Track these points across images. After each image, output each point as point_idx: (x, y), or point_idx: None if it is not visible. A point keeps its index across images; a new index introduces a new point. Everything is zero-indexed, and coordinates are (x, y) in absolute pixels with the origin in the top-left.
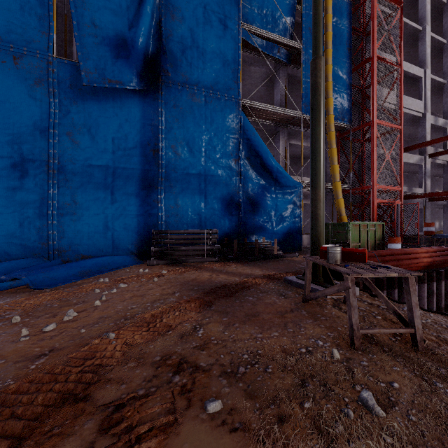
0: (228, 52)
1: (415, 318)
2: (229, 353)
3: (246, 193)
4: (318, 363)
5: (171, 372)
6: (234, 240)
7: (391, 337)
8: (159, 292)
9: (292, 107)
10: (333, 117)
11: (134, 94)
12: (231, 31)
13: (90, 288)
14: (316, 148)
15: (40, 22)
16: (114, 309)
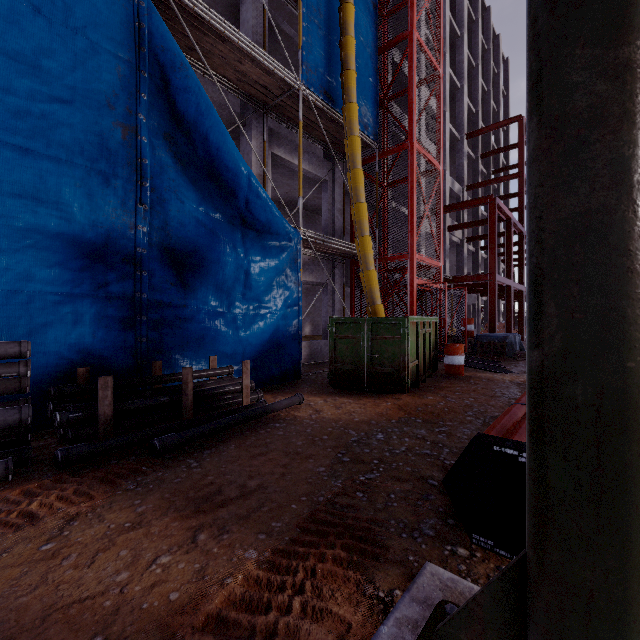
0: None
1: None
2: None
3: (162, 233)
4: None
5: None
6: (102, 378)
7: None
8: None
9: None
10: (357, 110)
11: None
12: None
13: None
14: None
15: None
16: None
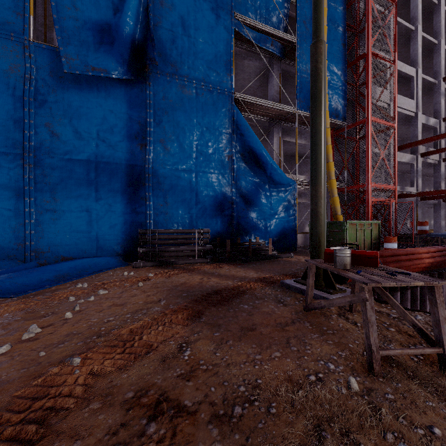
0: (220, 43)
1: (444, 336)
2: (222, 385)
3: (239, 191)
4: (334, 399)
5: (145, 416)
6: (227, 240)
7: (412, 355)
8: (142, 300)
9: (285, 104)
10: (328, 114)
11: (119, 84)
12: (223, 21)
13: (64, 295)
14: (316, 139)
15: (15, 2)
16: (87, 323)
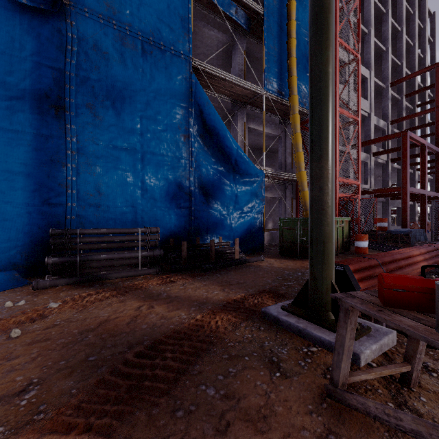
0: None
1: None
2: None
3: (199, 180)
4: None
5: None
6: (183, 242)
7: None
8: None
9: None
10: (297, 99)
11: (20, 13)
12: None
13: None
14: (321, 87)
15: None
16: None
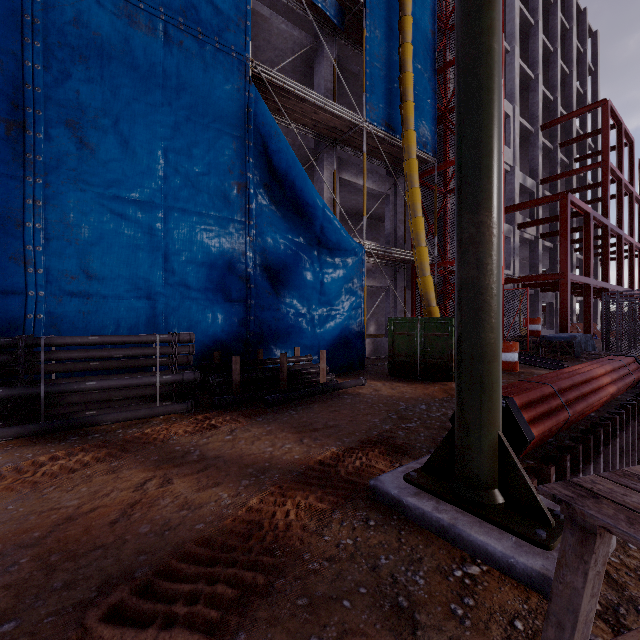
0: None
1: None
2: None
3: (262, 257)
4: None
5: None
6: (234, 357)
7: None
8: None
9: None
10: (415, 136)
11: None
12: None
13: None
14: (480, 75)
15: None
16: None
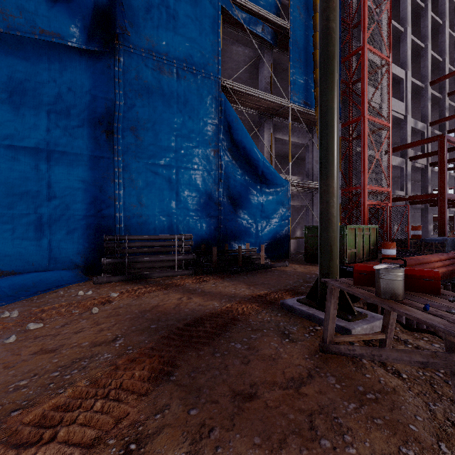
0: (206, 20)
1: None
2: None
3: (227, 191)
4: None
5: None
6: (213, 247)
7: None
8: (89, 340)
9: None
10: None
11: (80, 56)
12: None
13: None
14: (327, 120)
15: None
16: None
